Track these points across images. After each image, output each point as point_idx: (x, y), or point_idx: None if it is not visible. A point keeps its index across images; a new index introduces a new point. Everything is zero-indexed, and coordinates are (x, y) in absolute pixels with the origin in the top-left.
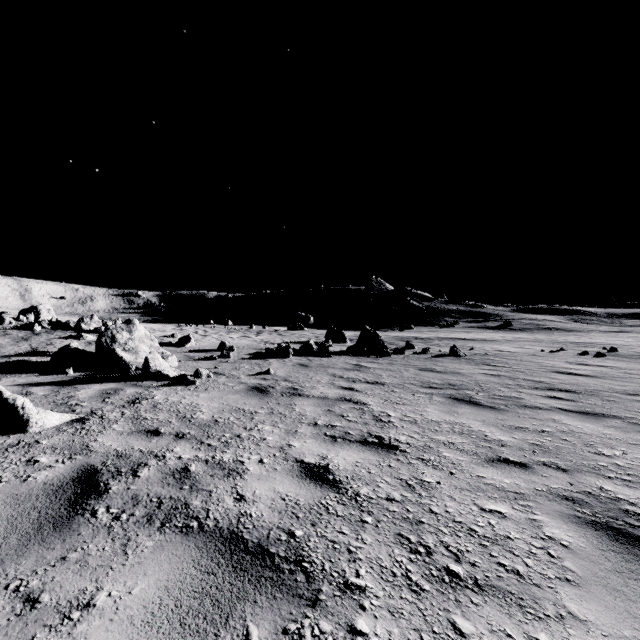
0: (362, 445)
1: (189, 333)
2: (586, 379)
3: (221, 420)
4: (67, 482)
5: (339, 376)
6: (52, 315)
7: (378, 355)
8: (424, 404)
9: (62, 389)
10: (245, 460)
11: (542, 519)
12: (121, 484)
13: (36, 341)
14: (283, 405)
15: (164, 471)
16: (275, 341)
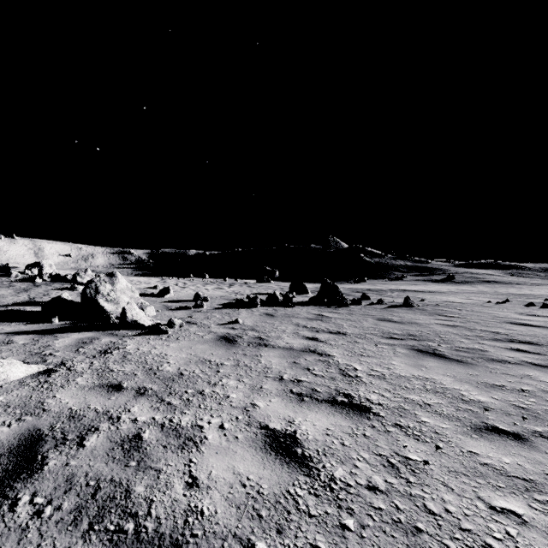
0: (331, 406)
1: (170, 285)
2: (543, 330)
3: (186, 373)
4: (2, 453)
5: (303, 326)
6: (53, 269)
7: (337, 305)
8: (389, 356)
9: (42, 338)
10: (204, 425)
11: None
12: (61, 457)
13: (35, 292)
14: (249, 356)
15: (113, 439)
16: (245, 292)
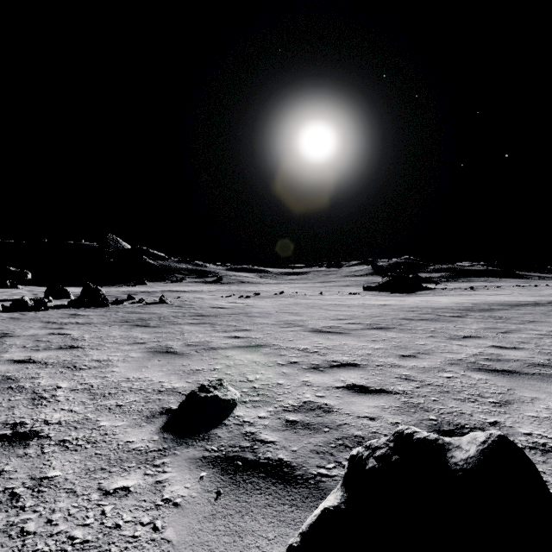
0: (58, 349)
1: None
2: (223, 310)
3: None
4: None
5: (53, 322)
6: None
7: (99, 306)
8: (114, 330)
9: None
10: None
11: (132, 354)
12: None
13: None
14: None
15: None
16: None
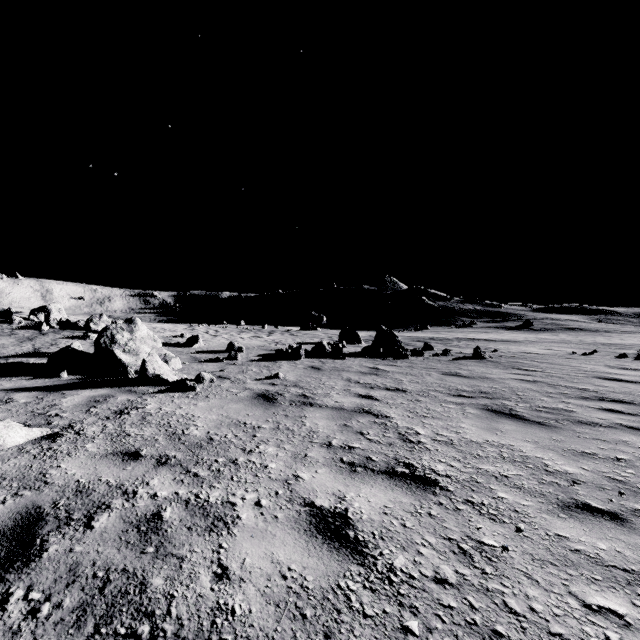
0: (389, 478)
1: (199, 333)
2: (638, 387)
3: (217, 438)
4: None
5: (355, 381)
6: (63, 315)
7: (395, 357)
8: (457, 418)
9: (48, 395)
10: (237, 501)
11: None
12: (64, 542)
13: (41, 341)
14: (291, 418)
15: (128, 519)
16: (287, 341)
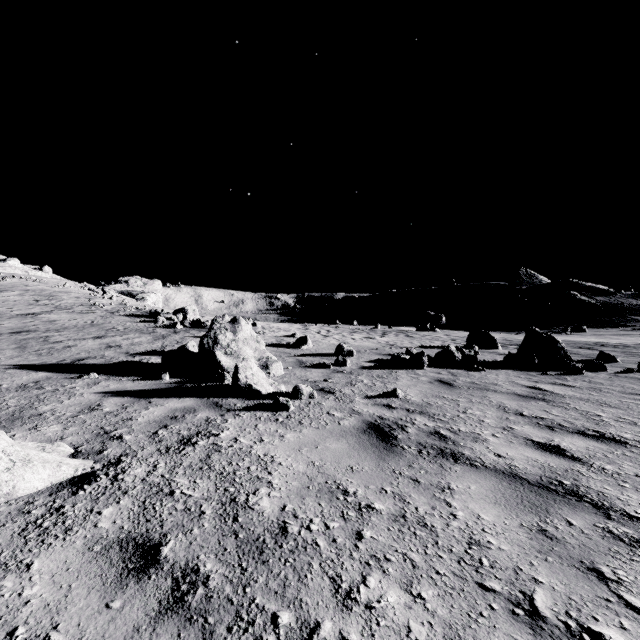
0: None
1: (311, 333)
2: None
3: (293, 528)
4: None
5: (514, 411)
6: (196, 315)
7: (559, 371)
8: None
9: (134, 404)
10: None
11: None
12: None
13: (171, 339)
14: (425, 489)
15: None
16: (402, 344)
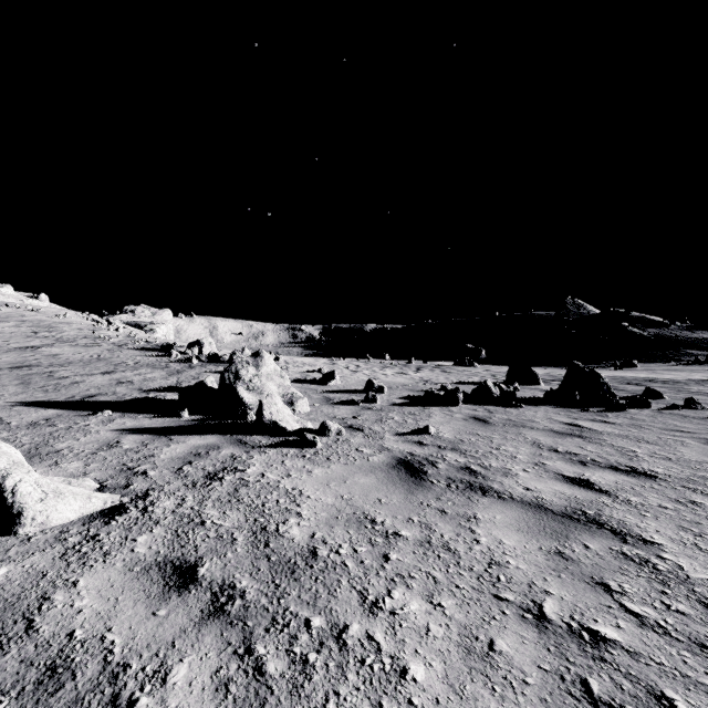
0: None
1: (339, 368)
2: None
3: (322, 552)
4: None
5: (548, 447)
6: (213, 348)
7: (601, 407)
8: None
9: (154, 441)
10: None
11: None
12: None
13: (186, 375)
14: (451, 518)
15: None
16: (438, 380)
